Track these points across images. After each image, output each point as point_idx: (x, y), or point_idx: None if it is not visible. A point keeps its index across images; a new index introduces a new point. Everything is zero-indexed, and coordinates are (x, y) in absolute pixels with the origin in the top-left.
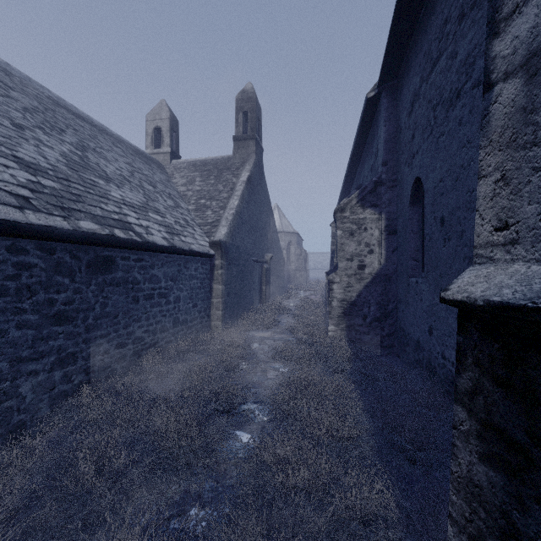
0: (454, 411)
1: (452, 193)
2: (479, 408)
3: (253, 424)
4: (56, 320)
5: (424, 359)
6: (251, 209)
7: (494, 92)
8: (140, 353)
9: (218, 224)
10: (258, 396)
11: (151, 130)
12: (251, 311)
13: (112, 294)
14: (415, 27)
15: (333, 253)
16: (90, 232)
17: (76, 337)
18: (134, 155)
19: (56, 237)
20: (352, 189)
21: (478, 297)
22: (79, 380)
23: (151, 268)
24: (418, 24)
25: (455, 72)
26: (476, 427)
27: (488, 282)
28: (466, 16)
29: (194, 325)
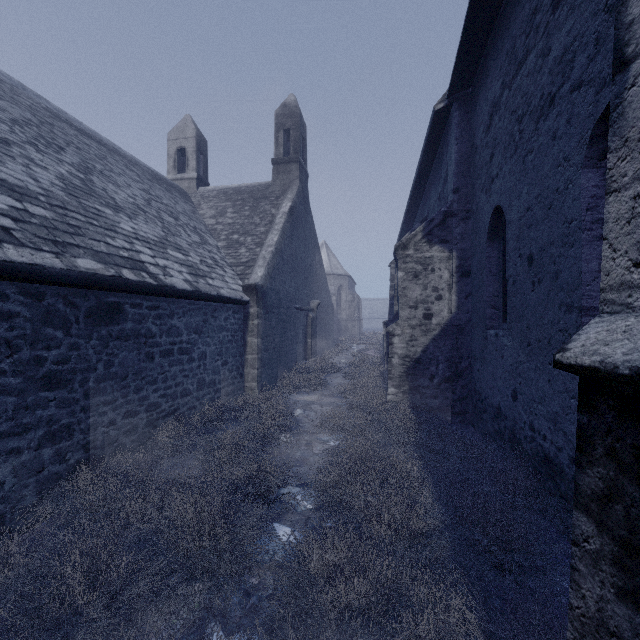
0: (574, 520)
1: (544, 225)
2: (617, 522)
3: (294, 514)
4: (45, 384)
5: (507, 430)
6: (294, 246)
7: (632, 71)
8: (156, 423)
9: (254, 264)
10: (301, 476)
11: (174, 151)
12: (294, 369)
13: (120, 350)
14: (494, 22)
15: (392, 299)
16: (90, 273)
17: (72, 405)
18: (152, 180)
19: (44, 279)
20: (415, 223)
21: (621, 363)
22: (75, 459)
23: (170, 317)
24: (499, 18)
25: (547, 73)
26: (611, 548)
27: (631, 340)
28: (562, 2)
29: (224, 387)
